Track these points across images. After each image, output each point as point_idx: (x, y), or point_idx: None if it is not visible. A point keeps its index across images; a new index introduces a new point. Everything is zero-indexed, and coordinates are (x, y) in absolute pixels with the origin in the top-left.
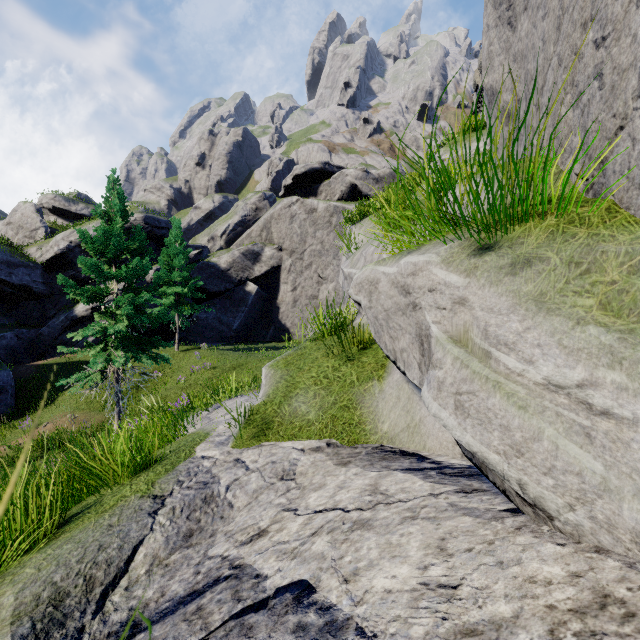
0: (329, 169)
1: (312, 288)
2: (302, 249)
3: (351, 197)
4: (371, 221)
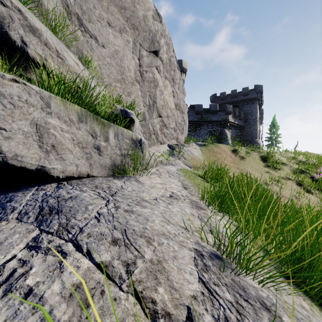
0: None
1: None
2: None
3: None
4: None
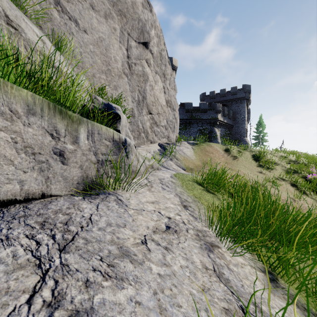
0: None
1: None
2: None
3: None
4: None
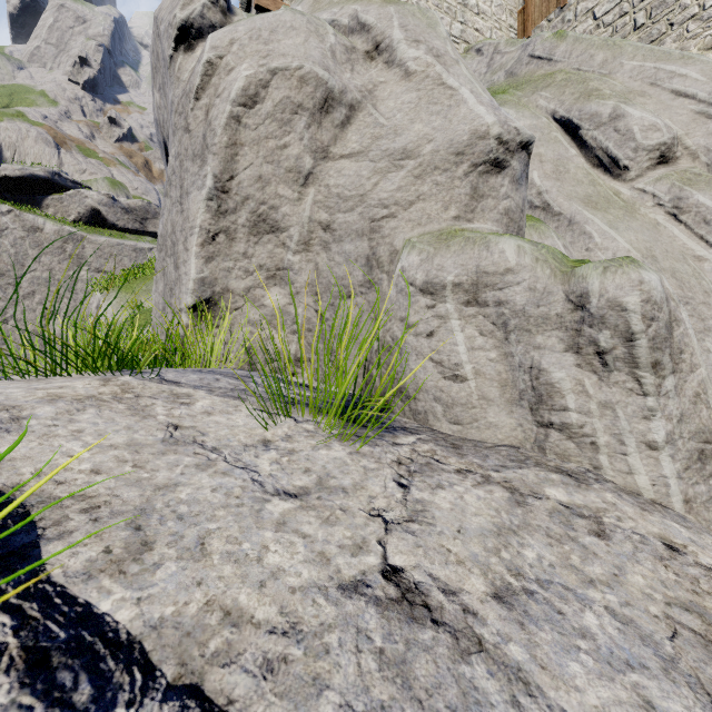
0: (60, 181)
1: (35, 322)
2: (18, 273)
3: (93, 222)
4: (117, 297)
